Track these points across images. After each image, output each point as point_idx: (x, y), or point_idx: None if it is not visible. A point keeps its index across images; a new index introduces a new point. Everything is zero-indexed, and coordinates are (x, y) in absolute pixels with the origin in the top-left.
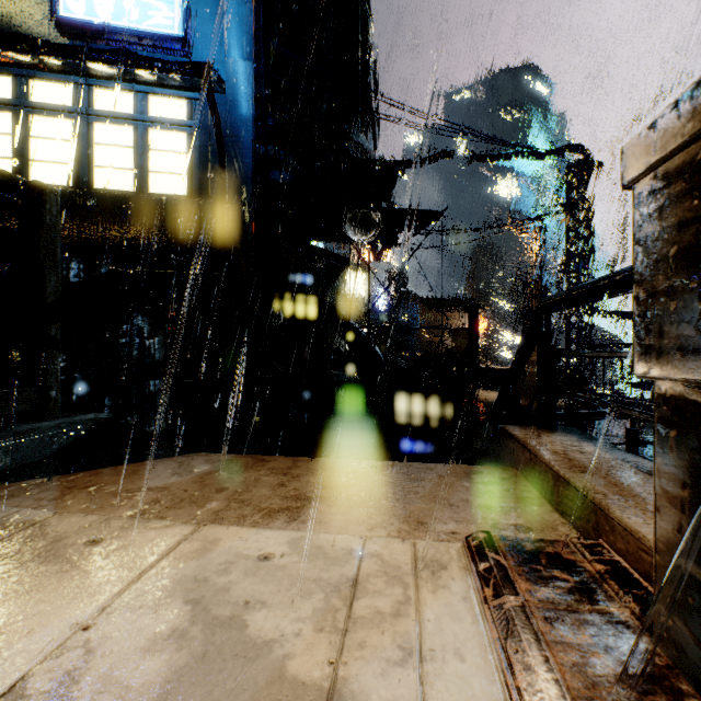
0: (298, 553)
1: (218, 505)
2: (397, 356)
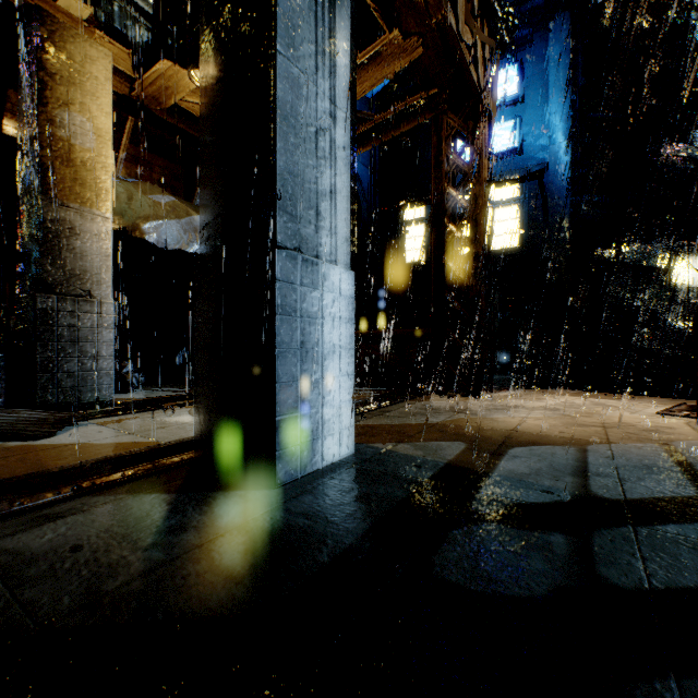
0: (616, 402)
1: (586, 396)
2: None
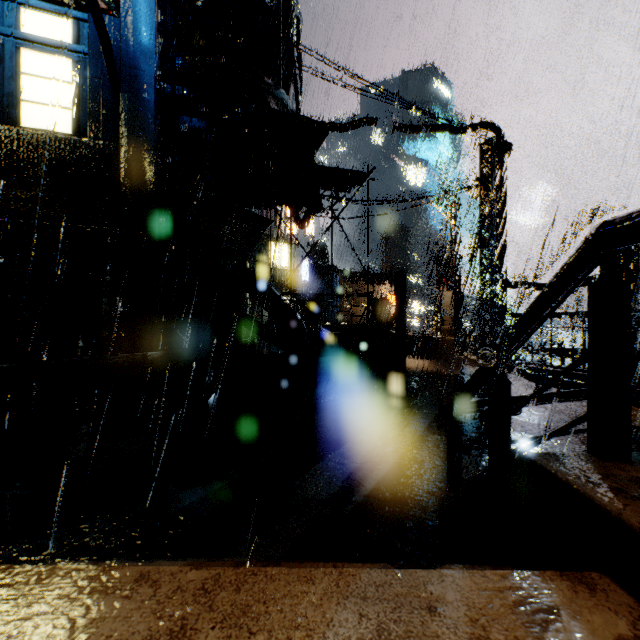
0: None
1: None
2: (319, 325)
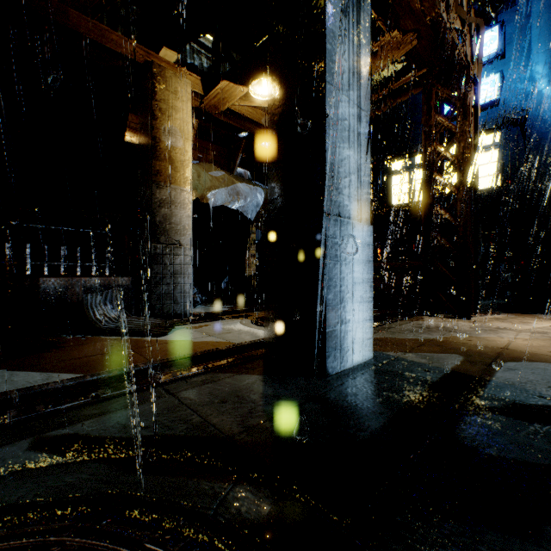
0: None
1: None
2: None
